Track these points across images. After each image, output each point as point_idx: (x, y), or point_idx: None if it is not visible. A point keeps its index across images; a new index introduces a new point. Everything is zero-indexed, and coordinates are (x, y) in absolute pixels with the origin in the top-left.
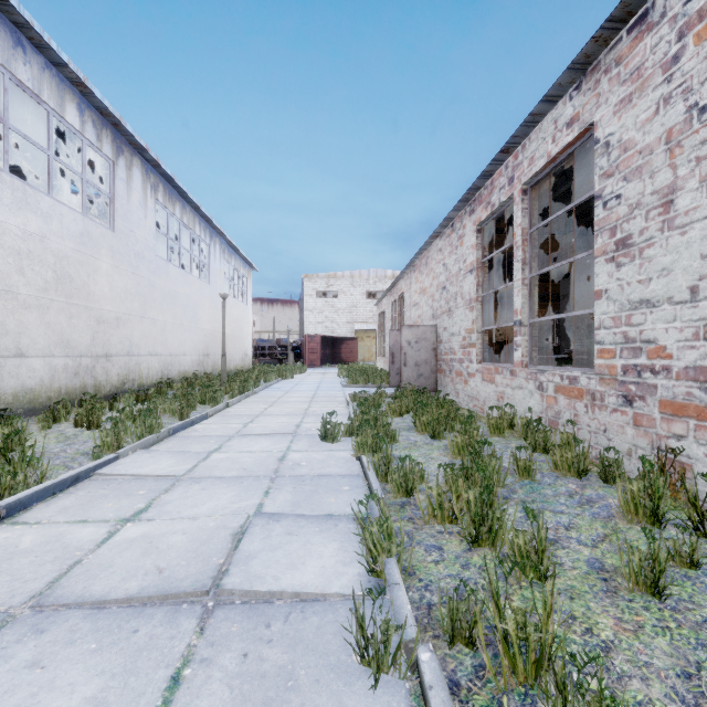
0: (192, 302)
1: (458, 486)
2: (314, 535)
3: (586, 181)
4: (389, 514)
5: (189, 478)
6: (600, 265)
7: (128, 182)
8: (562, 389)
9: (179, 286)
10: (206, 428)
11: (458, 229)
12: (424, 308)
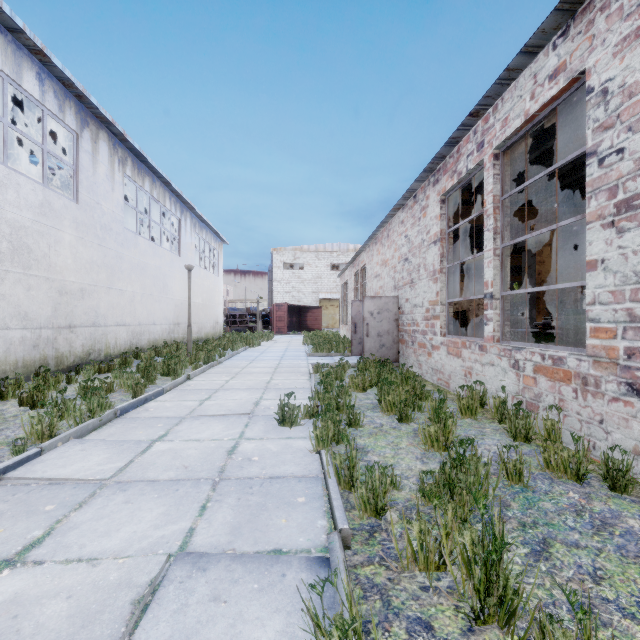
0: (162, 273)
1: (448, 520)
2: (250, 599)
3: (556, 148)
4: (357, 613)
5: (115, 483)
6: (594, 231)
7: (94, 155)
8: (544, 369)
9: (149, 258)
10: (158, 406)
11: (421, 200)
12: (386, 279)
